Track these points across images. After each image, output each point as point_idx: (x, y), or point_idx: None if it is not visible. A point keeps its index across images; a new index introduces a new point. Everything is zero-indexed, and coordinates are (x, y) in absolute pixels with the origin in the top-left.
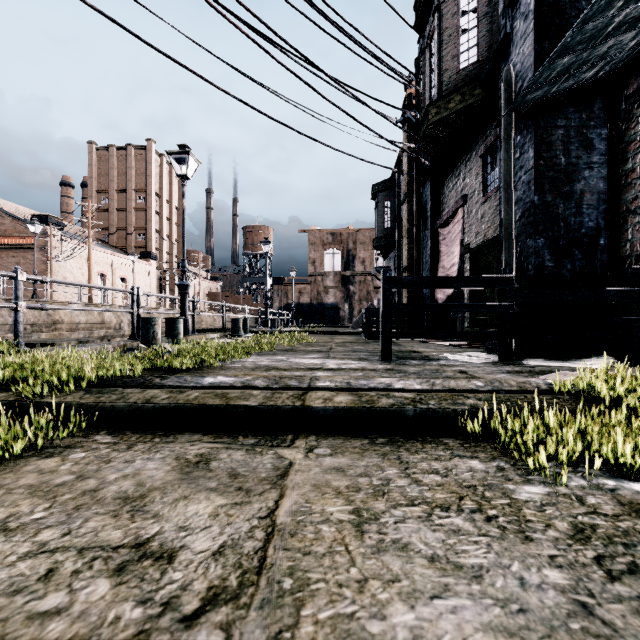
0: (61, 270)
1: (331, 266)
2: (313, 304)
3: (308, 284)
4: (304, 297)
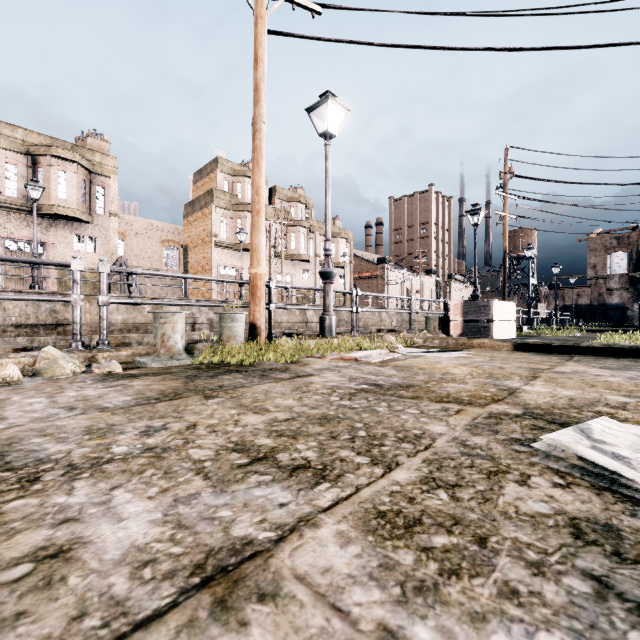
0: (389, 289)
1: (615, 268)
2: (593, 305)
3: (587, 287)
4: (582, 299)
